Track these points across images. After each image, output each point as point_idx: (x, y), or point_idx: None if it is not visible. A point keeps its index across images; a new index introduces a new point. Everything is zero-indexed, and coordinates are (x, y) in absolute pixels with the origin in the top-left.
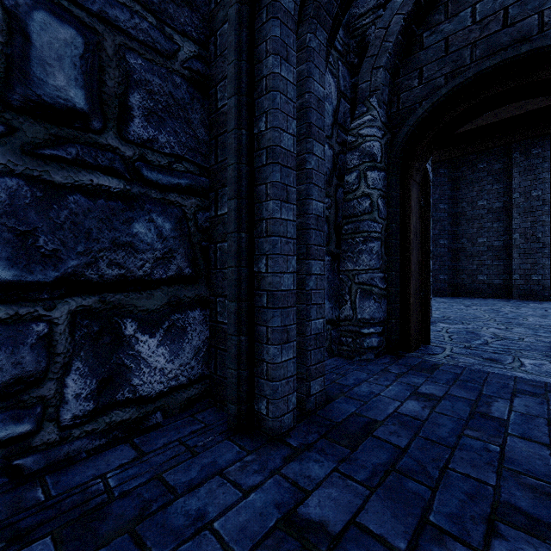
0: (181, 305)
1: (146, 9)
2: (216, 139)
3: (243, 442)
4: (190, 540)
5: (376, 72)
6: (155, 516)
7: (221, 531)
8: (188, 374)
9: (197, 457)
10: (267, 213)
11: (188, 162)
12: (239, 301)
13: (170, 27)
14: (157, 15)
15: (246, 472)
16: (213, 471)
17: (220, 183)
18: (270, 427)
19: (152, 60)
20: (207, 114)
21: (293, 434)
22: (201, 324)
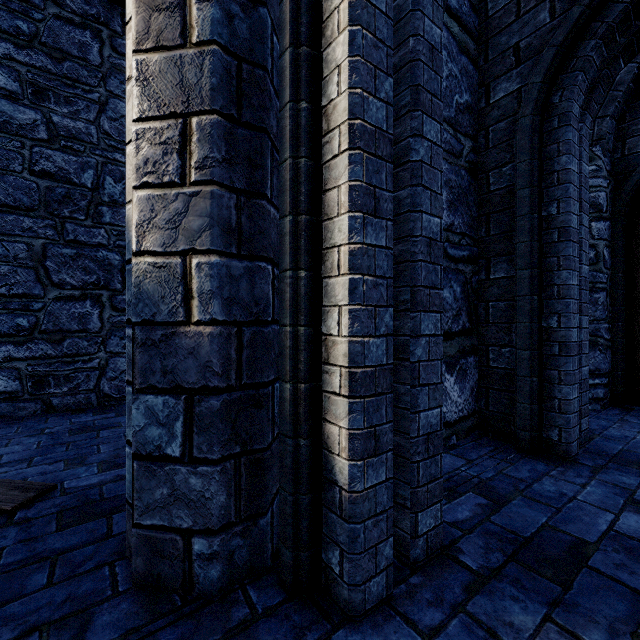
0: (464, 352)
1: (449, 125)
2: (488, 216)
3: (542, 460)
4: (570, 503)
5: (601, 121)
6: (528, 490)
7: (587, 501)
8: (467, 408)
9: (516, 465)
10: (559, 280)
11: (467, 237)
12: (531, 350)
13: (459, 133)
14: (454, 127)
15: (568, 476)
16: (539, 473)
17: (494, 253)
18: (563, 450)
19: (451, 163)
20: (477, 195)
21: (580, 458)
22: (473, 368)
